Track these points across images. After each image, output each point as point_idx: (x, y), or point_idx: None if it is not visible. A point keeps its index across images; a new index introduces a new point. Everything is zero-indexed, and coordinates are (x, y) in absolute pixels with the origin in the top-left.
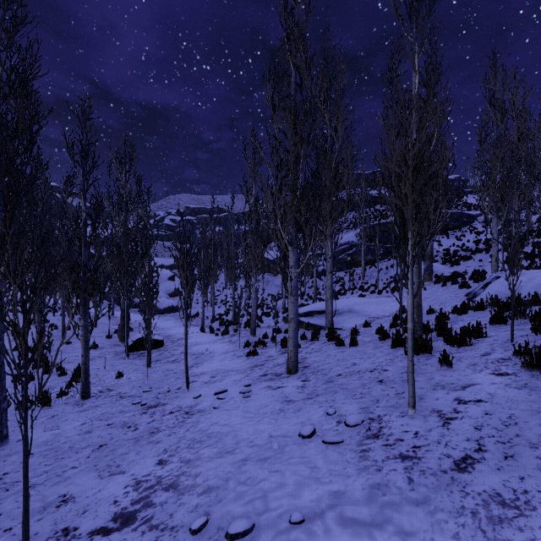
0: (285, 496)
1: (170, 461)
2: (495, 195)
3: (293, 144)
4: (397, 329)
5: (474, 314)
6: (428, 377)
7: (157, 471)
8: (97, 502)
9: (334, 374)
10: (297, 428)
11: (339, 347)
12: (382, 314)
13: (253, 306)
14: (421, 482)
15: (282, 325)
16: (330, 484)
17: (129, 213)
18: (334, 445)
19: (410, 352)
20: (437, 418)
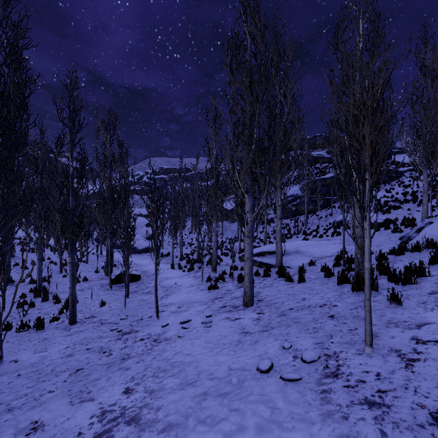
0: None
1: (135, 390)
2: (426, 151)
3: (249, 104)
4: (340, 267)
5: (411, 255)
6: (378, 314)
7: (123, 400)
8: (63, 433)
9: (286, 308)
10: (255, 361)
11: (288, 282)
12: (325, 255)
13: (214, 247)
14: (396, 437)
15: (238, 264)
16: (293, 432)
17: (113, 171)
18: (292, 382)
19: (367, 292)
20: (397, 358)
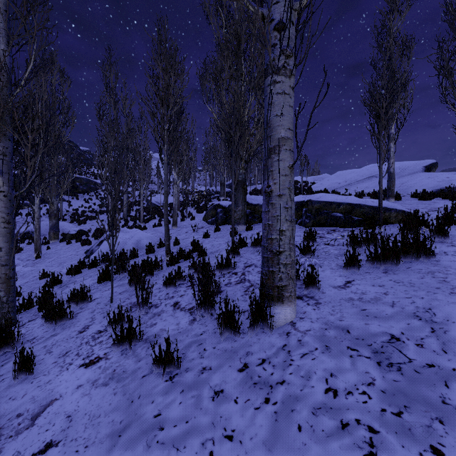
0: None
1: None
2: (110, 167)
3: None
4: None
5: (88, 272)
6: None
7: None
8: None
9: None
10: None
11: None
12: None
13: None
14: None
15: None
16: None
17: None
18: None
19: None
20: None
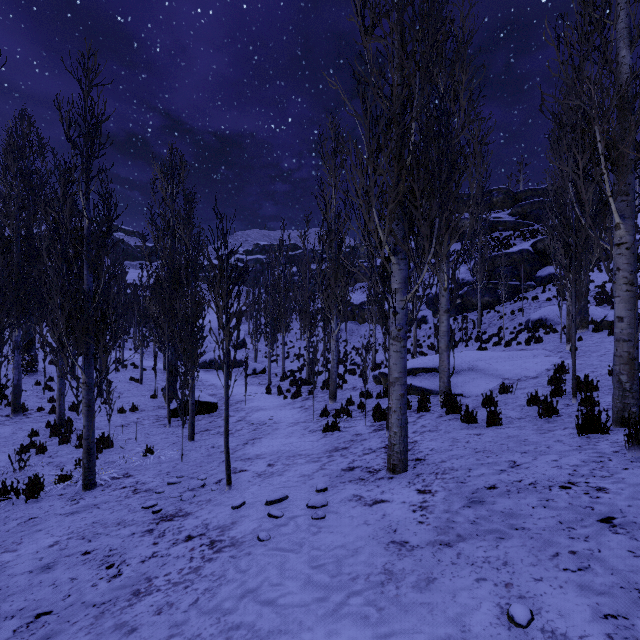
0: None
1: None
2: None
3: (399, 84)
4: (565, 398)
5: None
6: None
7: None
8: None
9: (480, 485)
10: None
11: (468, 424)
12: (524, 375)
13: (332, 360)
14: None
15: (373, 387)
16: None
17: (177, 241)
18: None
19: None
20: None
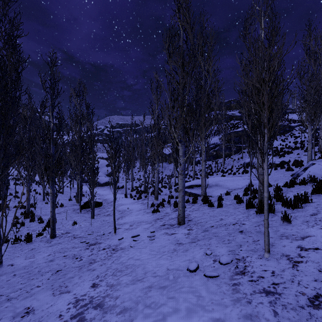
0: (179, 320)
1: (100, 284)
2: (310, 112)
3: (182, 78)
4: (248, 196)
5: (299, 187)
6: (274, 230)
7: (91, 292)
8: (48, 315)
9: (208, 226)
10: (186, 263)
11: (210, 207)
12: (237, 187)
13: (156, 182)
14: (284, 315)
15: (174, 194)
16: (212, 312)
17: (82, 125)
18: (212, 278)
19: (266, 213)
20: (287, 260)
